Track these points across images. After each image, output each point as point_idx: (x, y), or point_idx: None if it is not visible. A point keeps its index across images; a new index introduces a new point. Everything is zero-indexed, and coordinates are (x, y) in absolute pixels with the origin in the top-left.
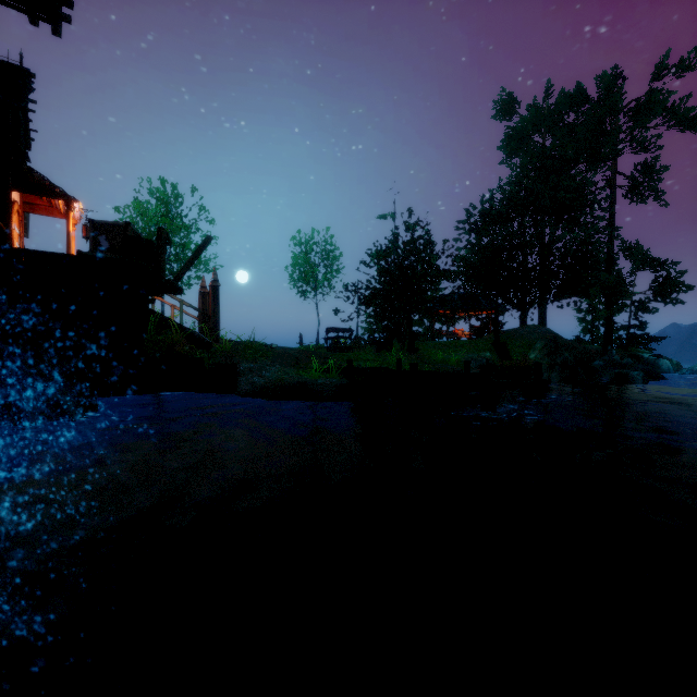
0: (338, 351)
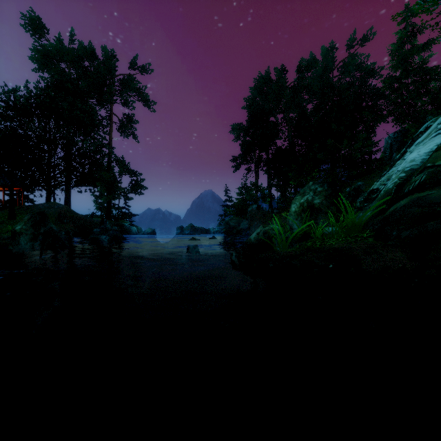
0: None
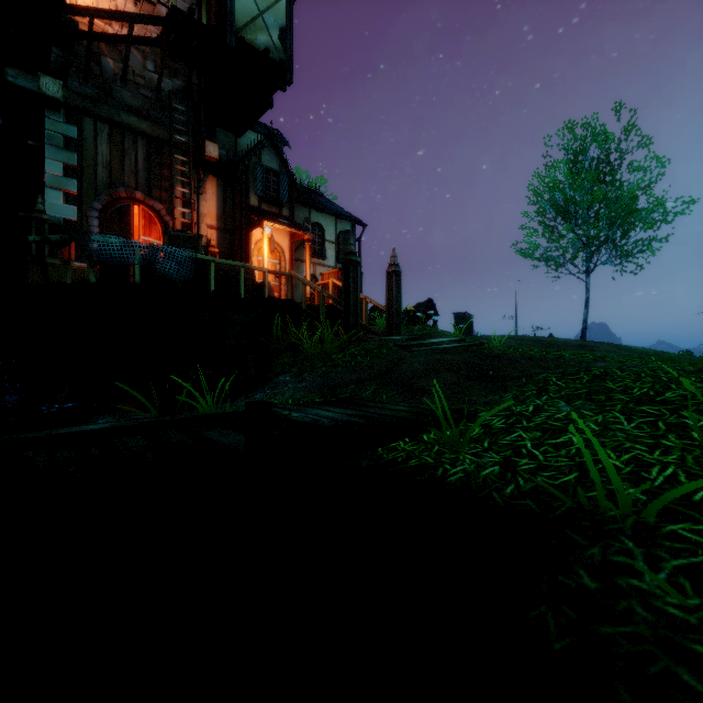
0: None
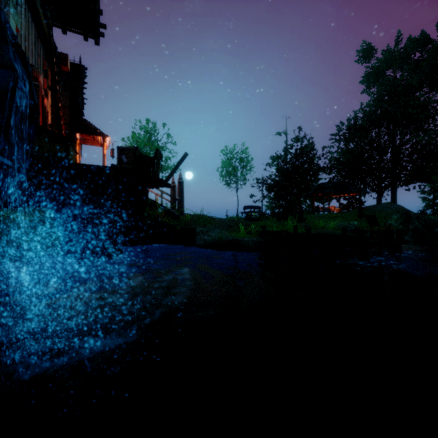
0: (251, 220)
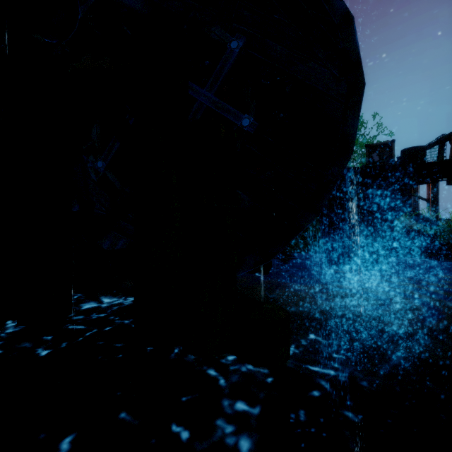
0: None
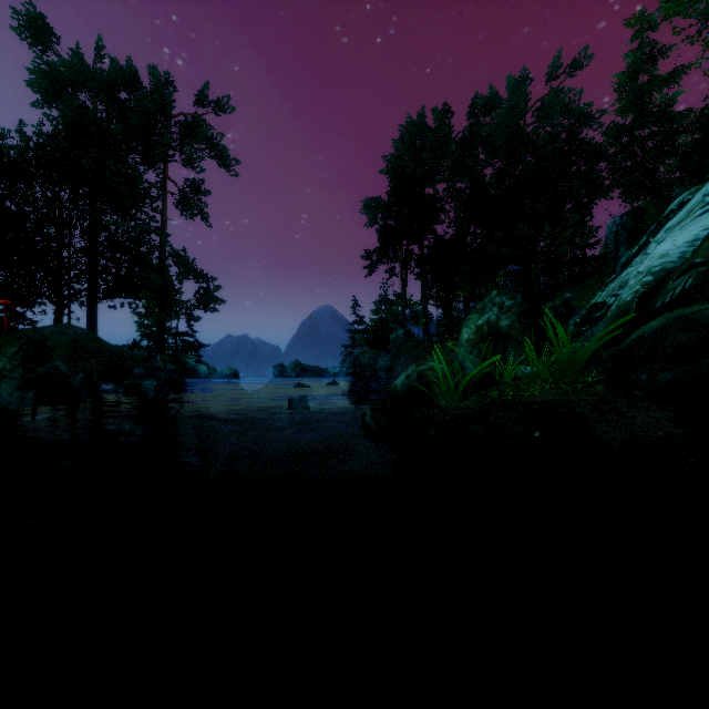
0: None
